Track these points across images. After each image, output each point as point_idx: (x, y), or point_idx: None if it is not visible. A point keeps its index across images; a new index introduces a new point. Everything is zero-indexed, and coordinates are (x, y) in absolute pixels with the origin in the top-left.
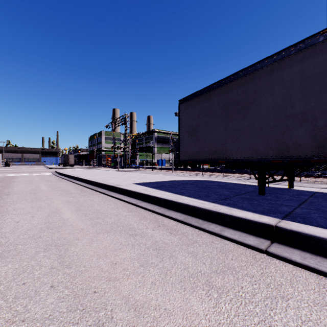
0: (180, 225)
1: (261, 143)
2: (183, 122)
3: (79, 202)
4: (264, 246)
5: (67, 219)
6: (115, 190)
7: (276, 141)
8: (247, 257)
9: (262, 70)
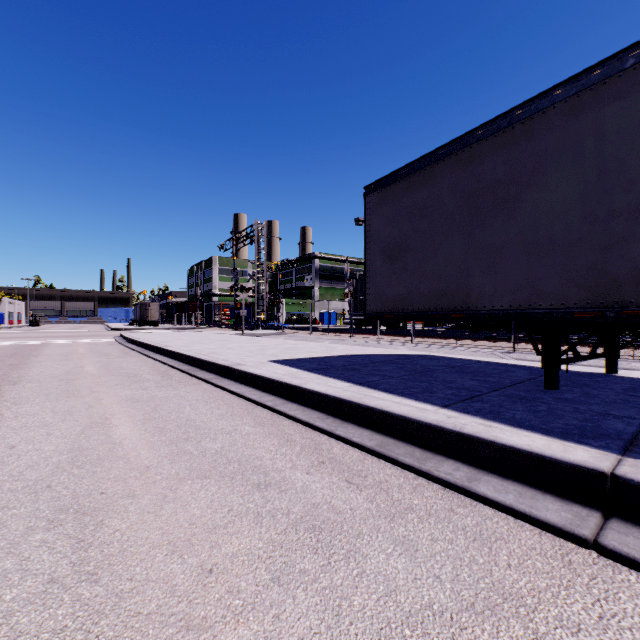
0: (371, 461)
1: (552, 273)
2: (373, 232)
3: (155, 400)
4: (589, 529)
5: (120, 443)
6: (232, 376)
7: (587, 269)
8: (549, 561)
9: (553, 110)
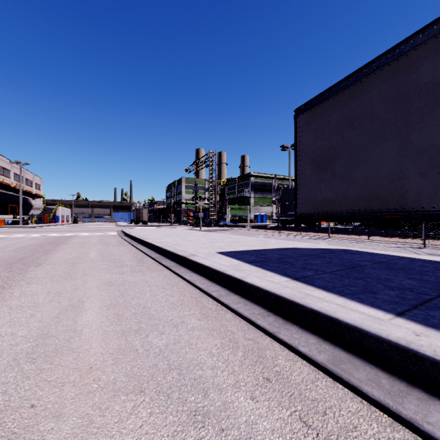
0: (325, 384)
1: None
2: (303, 147)
3: (125, 284)
4: None
5: (80, 331)
6: (187, 264)
7: None
8: None
9: None
